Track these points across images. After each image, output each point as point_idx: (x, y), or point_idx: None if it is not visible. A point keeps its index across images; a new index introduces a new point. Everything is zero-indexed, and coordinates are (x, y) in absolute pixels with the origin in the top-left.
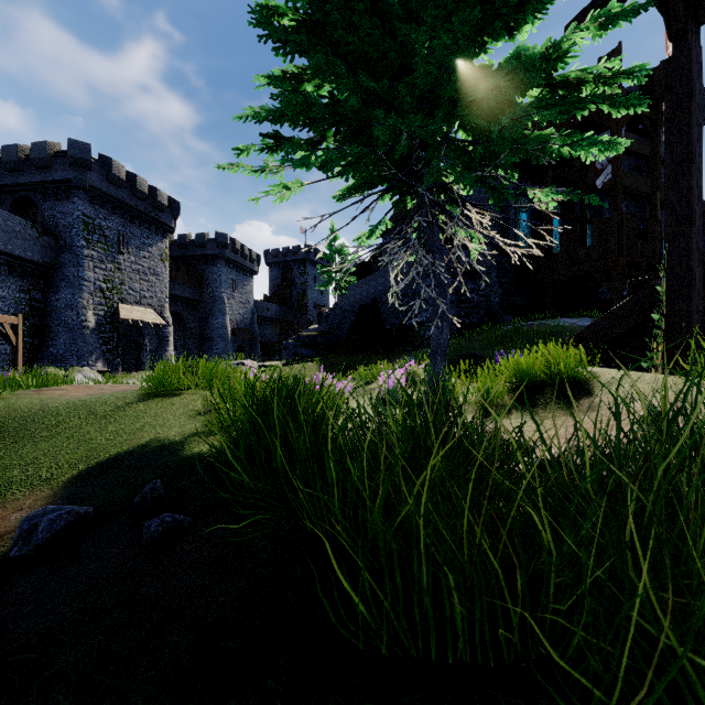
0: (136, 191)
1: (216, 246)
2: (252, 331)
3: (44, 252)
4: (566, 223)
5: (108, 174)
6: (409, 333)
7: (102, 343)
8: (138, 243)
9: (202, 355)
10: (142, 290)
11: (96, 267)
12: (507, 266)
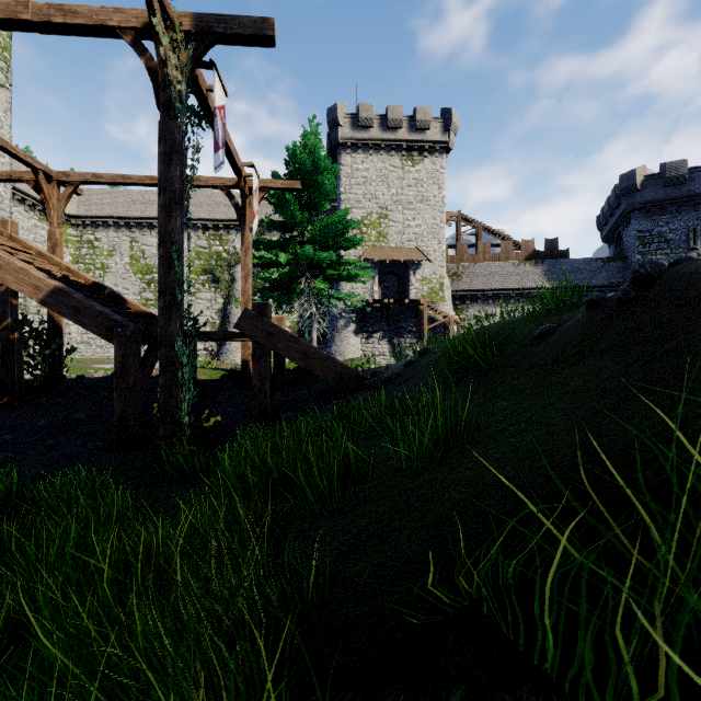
0: None
1: None
2: None
3: (610, 275)
4: None
5: (663, 181)
6: None
7: None
8: None
9: None
10: None
11: None
12: None
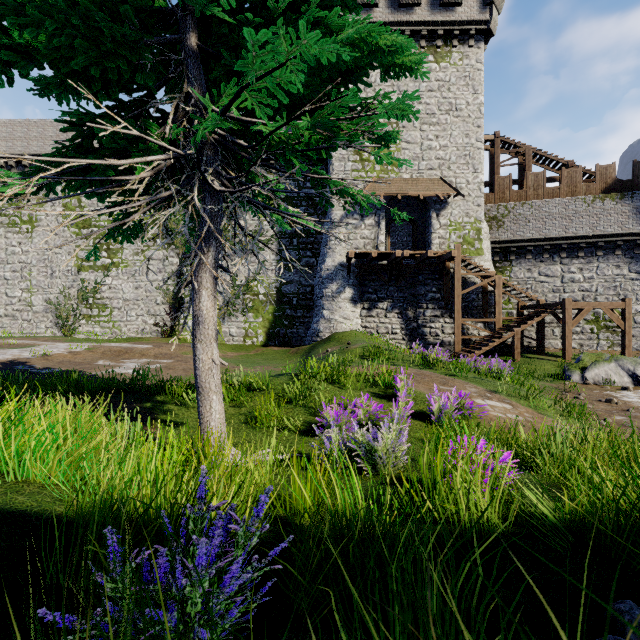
0: None
1: None
2: None
3: None
4: None
5: None
6: None
7: None
8: None
9: None
10: None
11: None
12: None
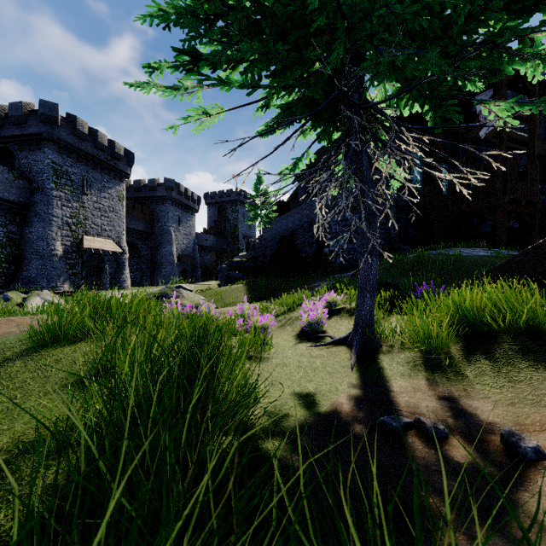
0: (97, 143)
1: (164, 189)
2: (194, 257)
3: (19, 193)
4: (452, 168)
5: (73, 129)
6: (322, 260)
7: (69, 267)
8: (99, 186)
9: (153, 276)
10: (103, 224)
11: (63, 205)
12: (403, 204)
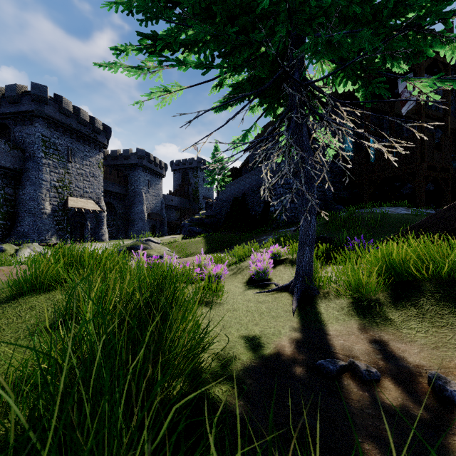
0: (80, 119)
1: (137, 157)
2: (162, 214)
3: (14, 161)
4: (378, 140)
5: (60, 107)
6: (268, 217)
7: (56, 223)
8: (82, 155)
9: (127, 231)
10: (85, 187)
11: (51, 171)
12: (337, 170)
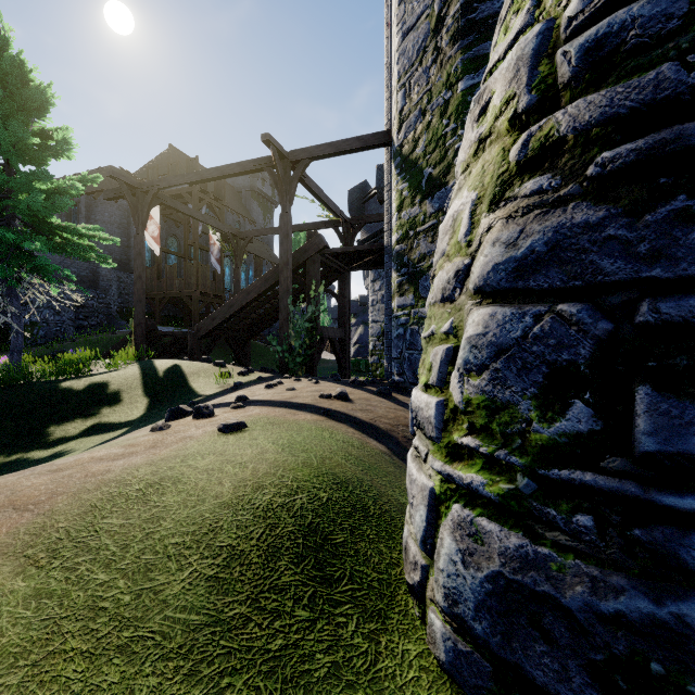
0: None
1: None
2: None
3: None
4: (181, 254)
5: None
6: None
7: None
8: None
9: None
10: None
11: None
12: (128, 280)
